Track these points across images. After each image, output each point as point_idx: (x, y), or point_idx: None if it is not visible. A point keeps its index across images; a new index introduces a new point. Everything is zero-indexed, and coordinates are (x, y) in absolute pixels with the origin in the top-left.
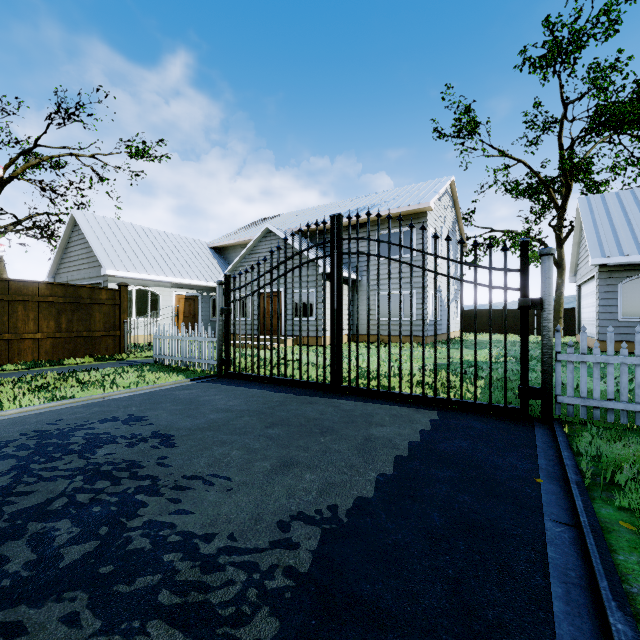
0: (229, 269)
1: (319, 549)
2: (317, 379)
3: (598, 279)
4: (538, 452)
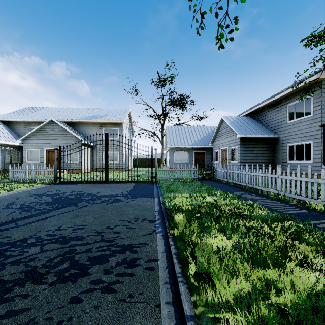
0: (25, 136)
1: (128, 193)
2: (100, 180)
3: (169, 151)
4: (154, 185)
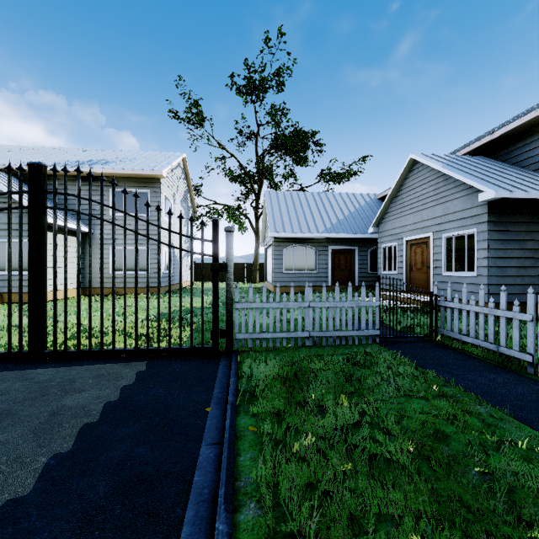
0: None
1: None
2: (10, 348)
3: (273, 246)
4: (216, 382)
